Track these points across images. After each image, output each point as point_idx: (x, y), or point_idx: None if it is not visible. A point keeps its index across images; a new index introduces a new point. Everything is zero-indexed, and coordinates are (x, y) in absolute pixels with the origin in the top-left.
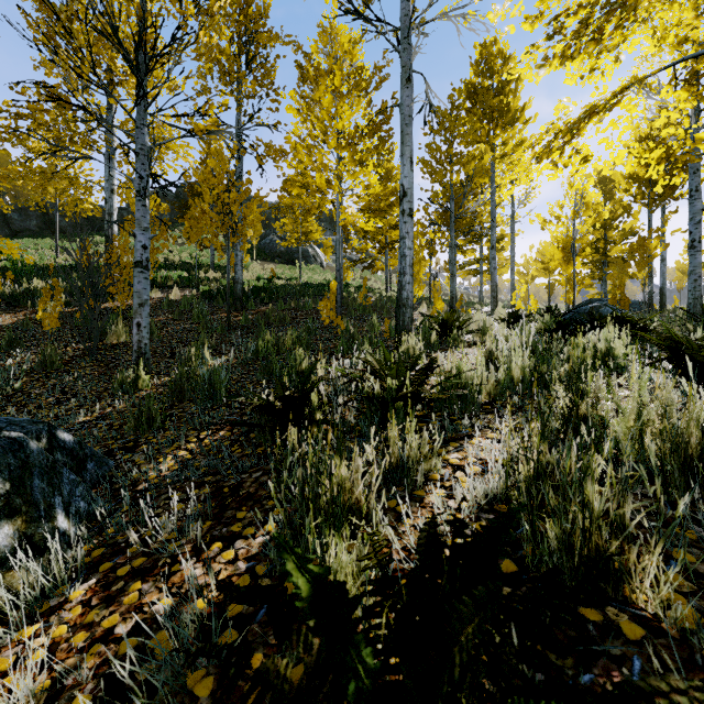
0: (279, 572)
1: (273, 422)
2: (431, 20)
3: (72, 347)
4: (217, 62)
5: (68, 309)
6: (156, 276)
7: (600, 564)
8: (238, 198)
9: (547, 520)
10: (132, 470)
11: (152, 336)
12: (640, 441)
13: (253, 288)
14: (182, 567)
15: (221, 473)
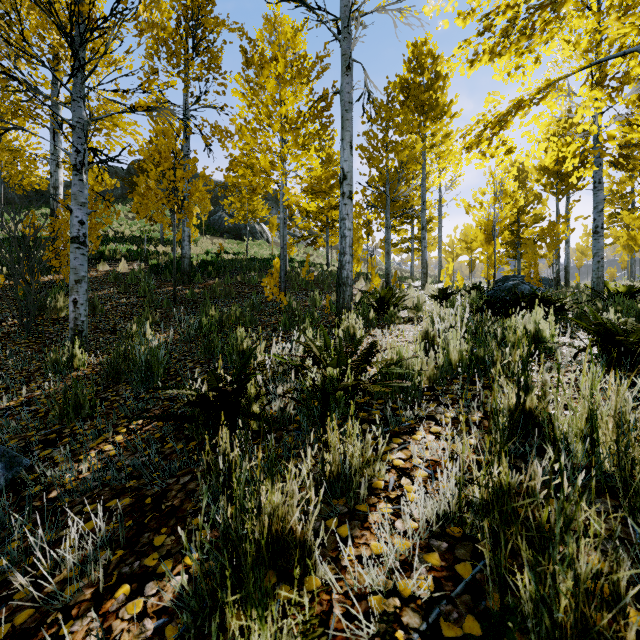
0: (194, 636)
1: (207, 414)
2: (370, 12)
3: (8, 322)
4: (164, 43)
5: (10, 282)
6: (105, 249)
7: (587, 639)
8: (183, 176)
9: (519, 576)
10: (46, 473)
11: (95, 310)
12: (597, 449)
13: (201, 262)
14: (73, 628)
15: (145, 477)
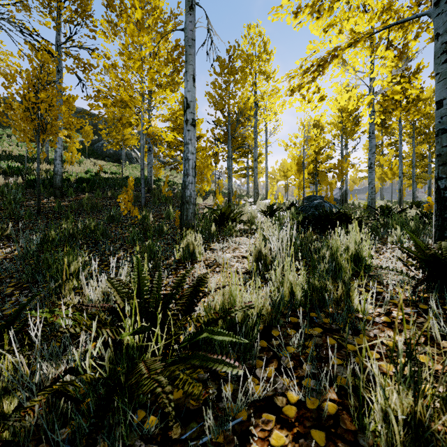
0: None
1: None
2: None
3: None
4: None
5: None
6: None
7: None
8: (45, 99)
9: None
10: None
11: None
12: None
13: (78, 179)
14: None
15: None
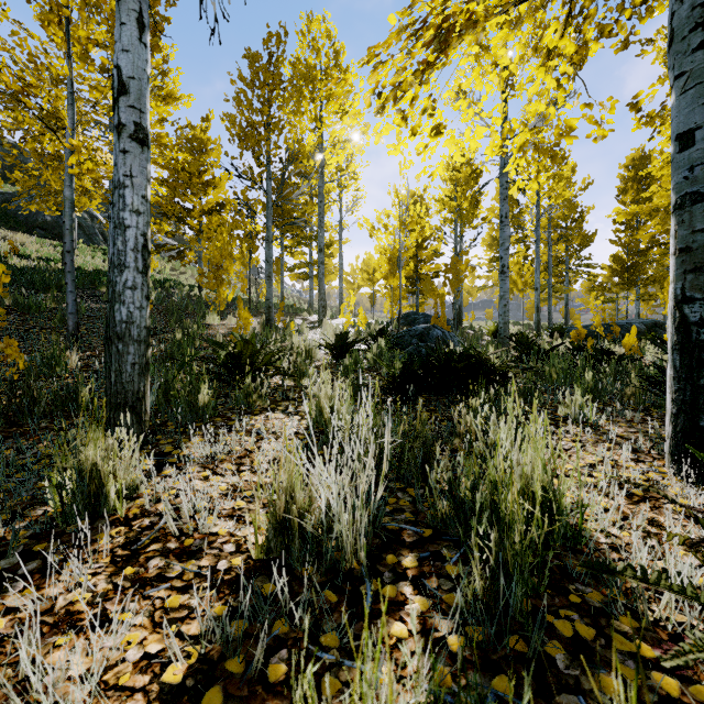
0: None
1: None
2: None
3: None
4: None
5: None
6: None
7: None
8: None
9: None
10: None
11: None
12: None
13: None
14: None
15: None
